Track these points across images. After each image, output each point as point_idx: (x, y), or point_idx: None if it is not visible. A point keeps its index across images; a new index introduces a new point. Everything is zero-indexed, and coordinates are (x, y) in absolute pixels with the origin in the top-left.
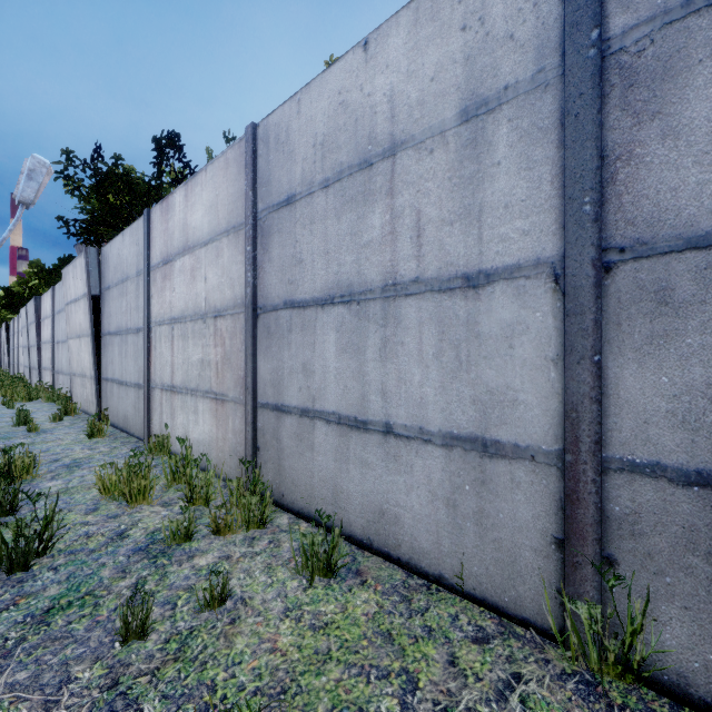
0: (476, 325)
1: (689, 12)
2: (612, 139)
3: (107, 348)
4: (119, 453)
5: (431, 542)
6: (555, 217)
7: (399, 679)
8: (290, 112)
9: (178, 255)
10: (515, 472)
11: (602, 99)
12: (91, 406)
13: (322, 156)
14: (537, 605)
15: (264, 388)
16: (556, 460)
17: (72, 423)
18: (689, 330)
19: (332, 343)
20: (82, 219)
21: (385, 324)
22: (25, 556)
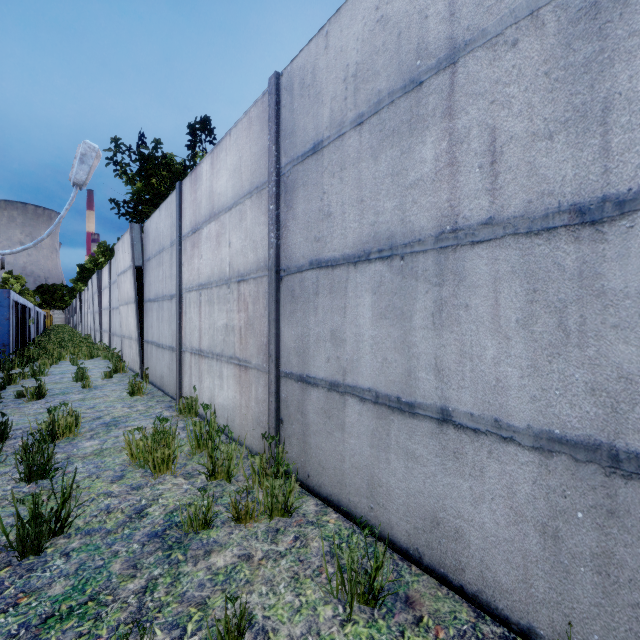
0: (597, 278)
1: None
2: None
3: (148, 314)
4: (153, 412)
5: (513, 578)
6: None
7: None
8: (317, 50)
9: (205, 222)
10: None
11: None
12: (136, 365)
13: (354, 89)
14: None
15: (287, 357)
16: None
17: (120, 380)
18: None
19: (367, 307)
20: (130, 200)
21: (440, 282)
22: (39, 537)
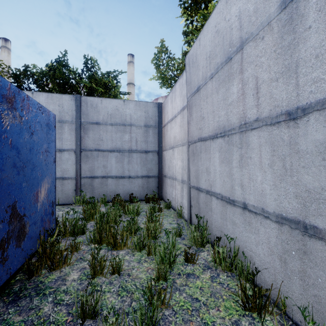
0: (61, 158)
1: (90, 123)
2: (82, 135)
3: None
4: None
5: None
6: (75, 143)
7: None
8: None
9: None
10: (68, 181)
11: (81, 129)
12: None
13: None
14: (72, 200)
15: None
16: (75, 178)
17: None
18: (90, 160)
19: None
20: None
21: None
22: None
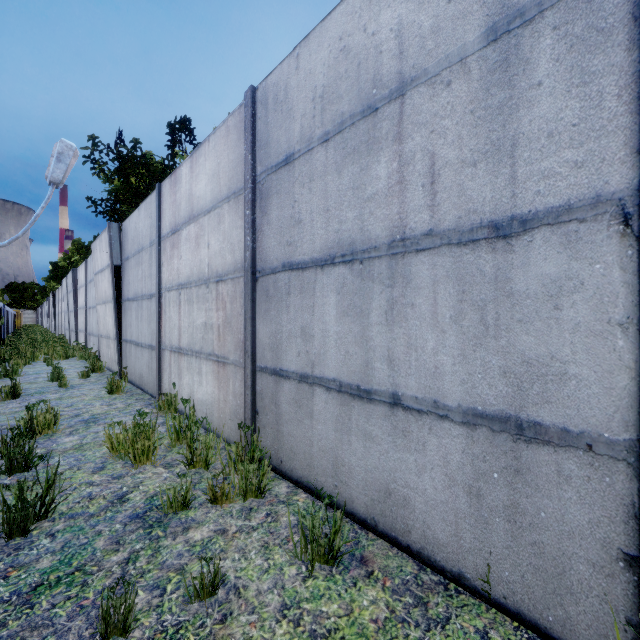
0: (508, 282)
1: None
2: None
3: (126, 313)
4: (133, 409)
5: (448, 533)
6: (625, 140)
7: None
8: (289, 69)
9: (184, 224)
10: (563, 463)
11: None
12: (114, 364)
13: (321, 109)
14: (597, 635)
15: (262, 352)
16: (626, 453)
17: (97, 379)
18: None
19: (332, 305)
20: (107, 199)
21: (392, 284)
22: (25, 520)
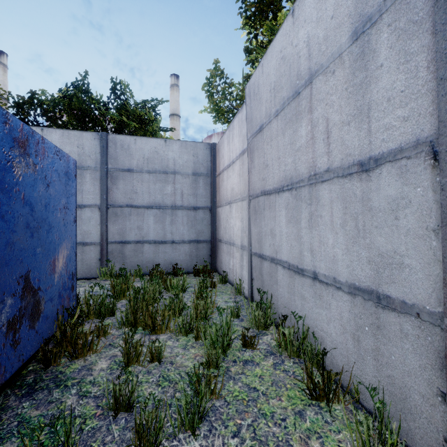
0: (81, 216)
1: (120, 171)
2: (109, 186)
3: None
4: None
5: None
6: (99, 197)
7: None
8: None
9: None
10: (91, 248)
11: (107, 178)
12: None
13: None
14: (96, 273)
15: None
16: (99, 243)
17: None
18: (120, 220)
19: None
20: None
21: None
22: None
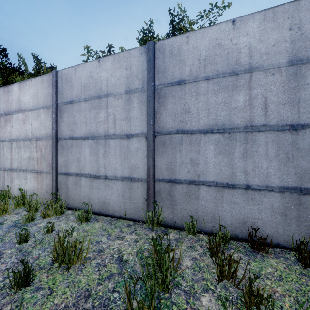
0: (129, 148)
1: (168, 86)
2: (156, 108)
3: None
4: None
5: (118, 207)
6: (146, 123)
7: (107, 235)
8: (72, 72)
9: (15, 112)
10: (138, 184)
11: (154, 98)
12: None
13: (84, 90)
14: (142, 216)
15: (60, 167)
16: (146, 180)
17: None
18: (168, 151)
19: (87, 151)
20: None
21: (105, 146)
22: None
